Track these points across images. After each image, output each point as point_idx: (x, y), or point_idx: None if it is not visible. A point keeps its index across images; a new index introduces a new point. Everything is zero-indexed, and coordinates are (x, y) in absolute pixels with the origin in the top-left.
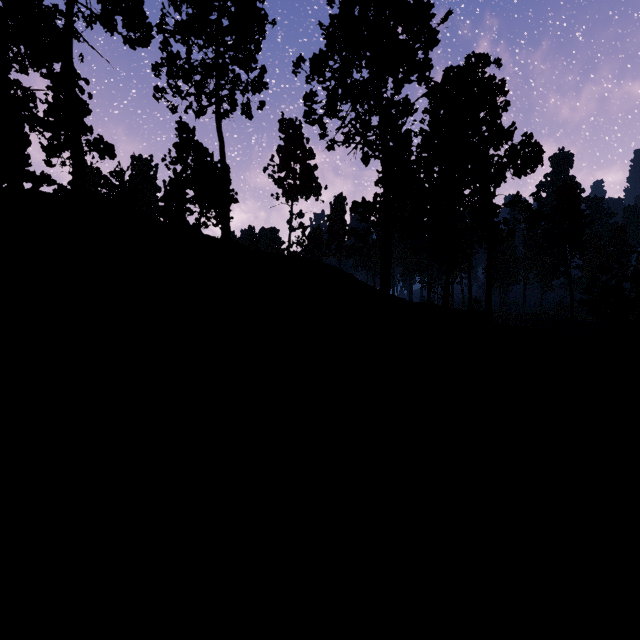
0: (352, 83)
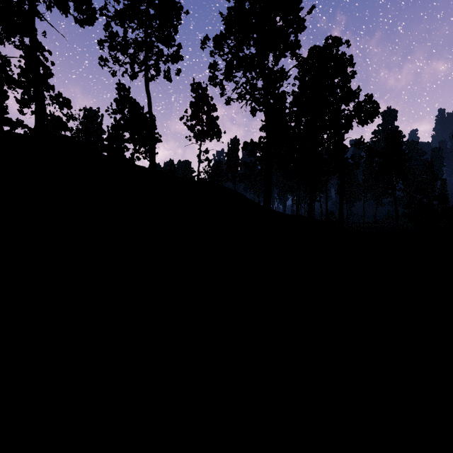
0: (243, 56)
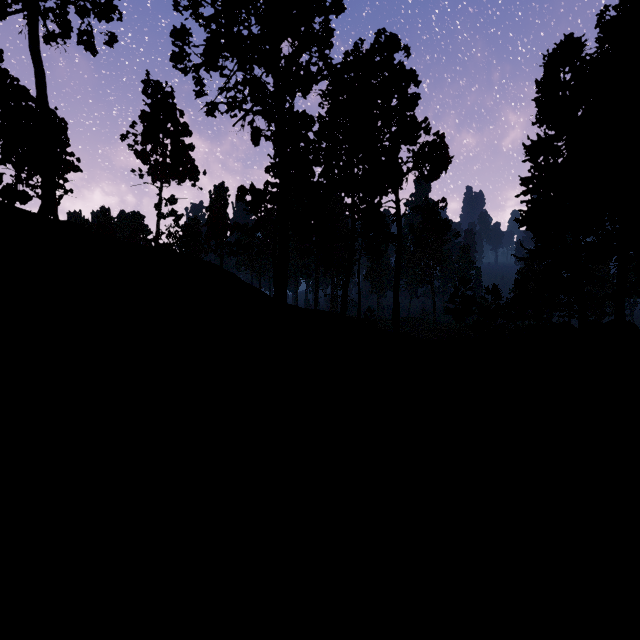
0: (239, 32)
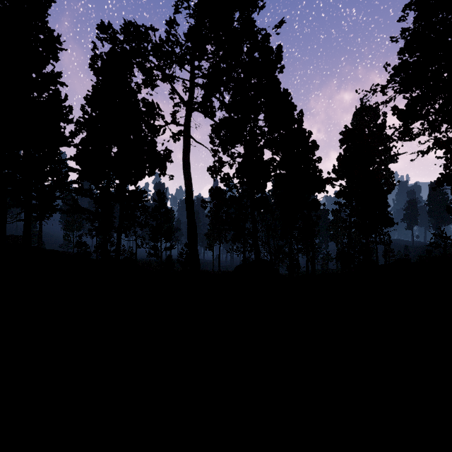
0: None
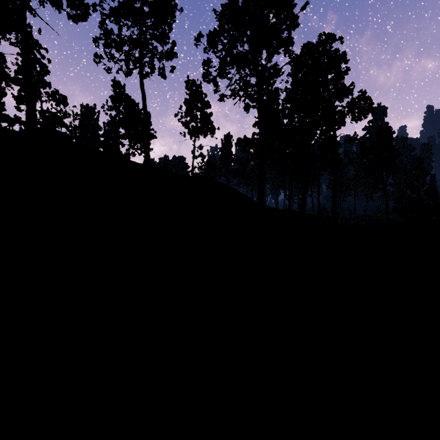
0: (237, 53)
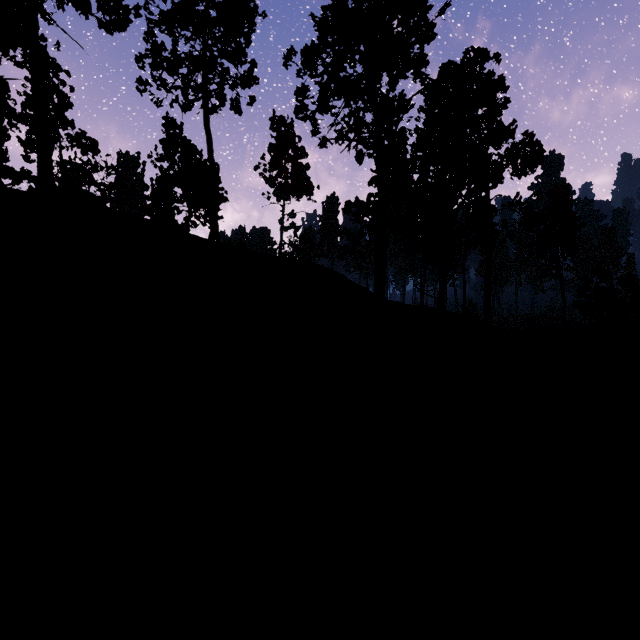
0: (345, 78)
